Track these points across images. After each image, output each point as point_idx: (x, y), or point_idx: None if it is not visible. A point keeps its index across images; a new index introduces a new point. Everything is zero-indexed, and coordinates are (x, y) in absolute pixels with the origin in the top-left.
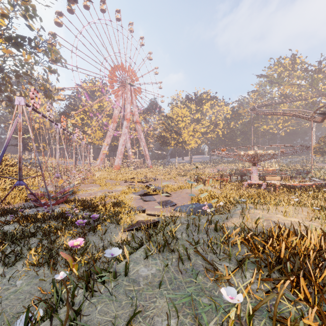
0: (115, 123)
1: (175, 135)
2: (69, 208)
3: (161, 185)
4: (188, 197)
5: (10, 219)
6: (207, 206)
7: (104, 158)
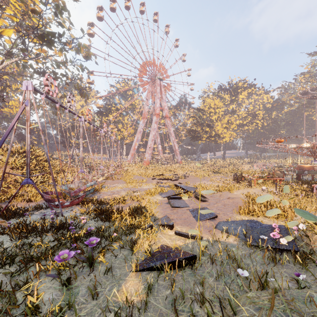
0: (145, 118)
1: (207, 128)
2: (82, 211)
3: (192, 183)
4: (232, 204)
5: (6, 227)
6: (277, 230)
7: (134, 154)
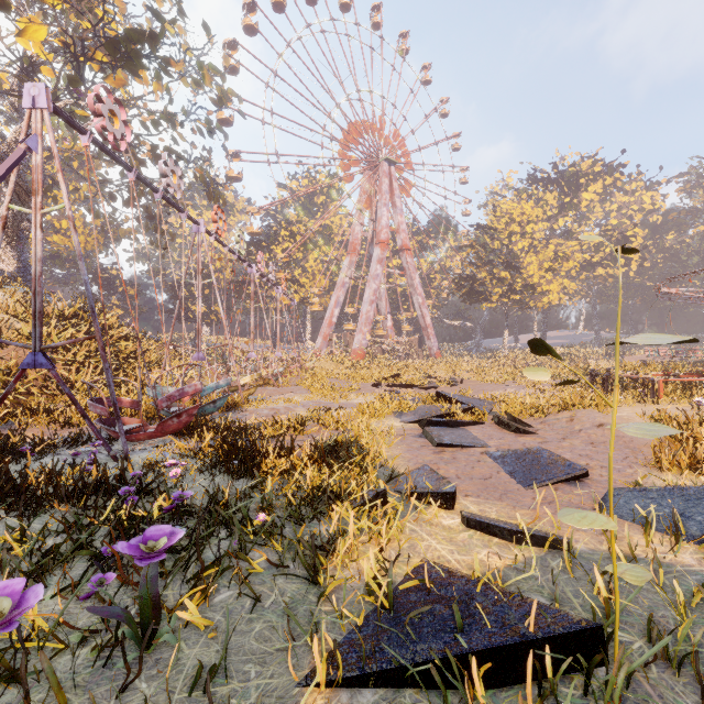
0: (355, 254)
1: (505, 272)
2: (184, 450)
3: (478, 395)
4: (616, 443)
5: None
6: None
7: (330, 335)
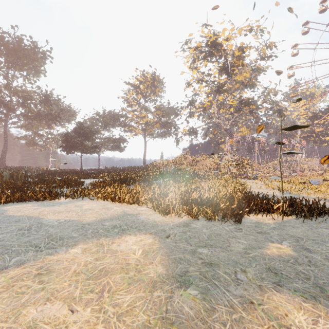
0: None
1: None
2: None
3: None
4: None
5: None
6: None
7: None
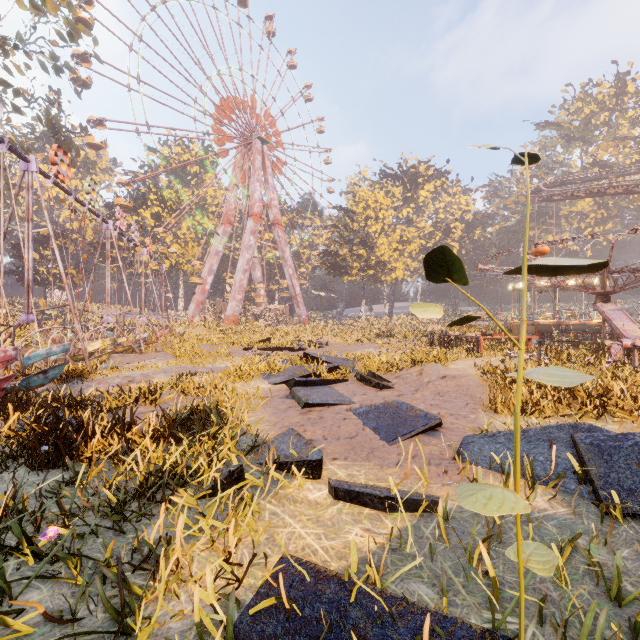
0: (229, 224)
1: (362, 250)
2: None
3: (341, 355)
4: (457, 392)
5: None
6: None
7: (203, 301)
